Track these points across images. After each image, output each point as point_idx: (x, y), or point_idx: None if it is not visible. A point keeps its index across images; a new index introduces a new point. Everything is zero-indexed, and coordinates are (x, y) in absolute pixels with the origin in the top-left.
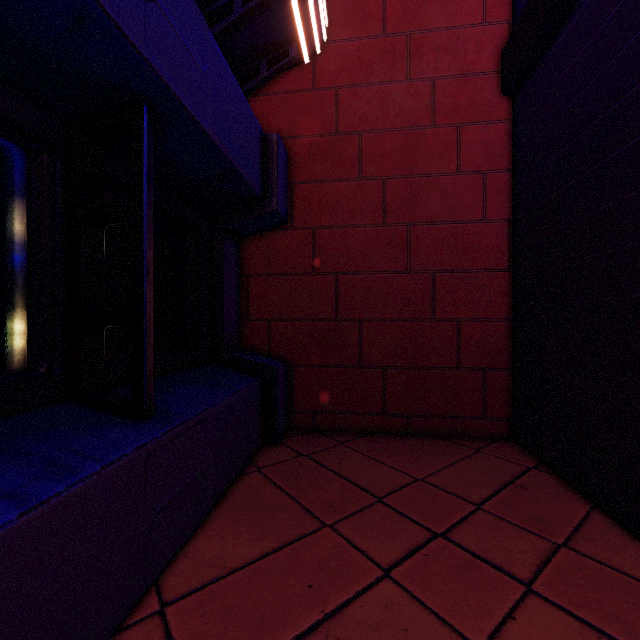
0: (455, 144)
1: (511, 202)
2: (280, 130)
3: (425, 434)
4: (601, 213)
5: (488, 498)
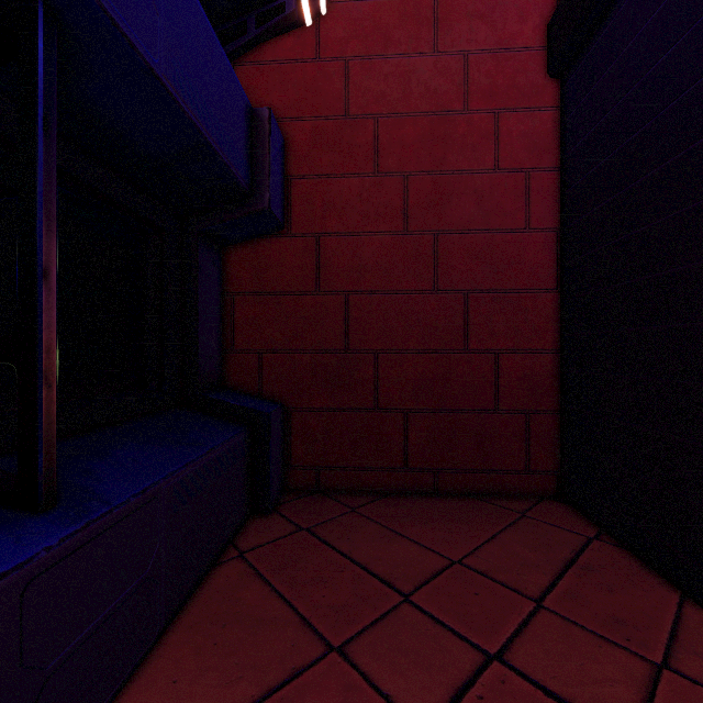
0: (492, 134)
1: (559, 207)
2: (274, 109)
3: (456, 493)
4: (695, 211)
5: (549, 588)
